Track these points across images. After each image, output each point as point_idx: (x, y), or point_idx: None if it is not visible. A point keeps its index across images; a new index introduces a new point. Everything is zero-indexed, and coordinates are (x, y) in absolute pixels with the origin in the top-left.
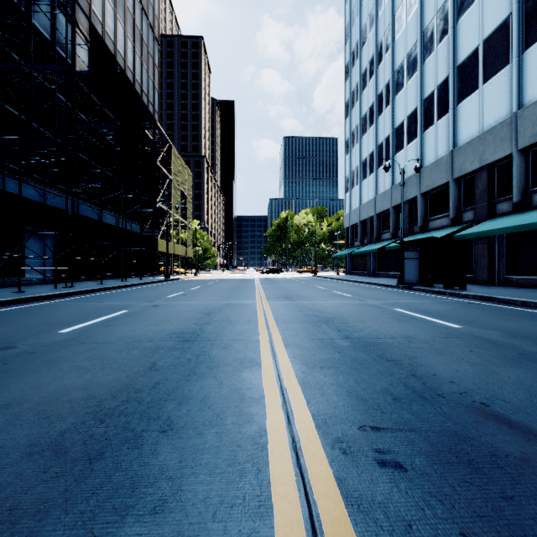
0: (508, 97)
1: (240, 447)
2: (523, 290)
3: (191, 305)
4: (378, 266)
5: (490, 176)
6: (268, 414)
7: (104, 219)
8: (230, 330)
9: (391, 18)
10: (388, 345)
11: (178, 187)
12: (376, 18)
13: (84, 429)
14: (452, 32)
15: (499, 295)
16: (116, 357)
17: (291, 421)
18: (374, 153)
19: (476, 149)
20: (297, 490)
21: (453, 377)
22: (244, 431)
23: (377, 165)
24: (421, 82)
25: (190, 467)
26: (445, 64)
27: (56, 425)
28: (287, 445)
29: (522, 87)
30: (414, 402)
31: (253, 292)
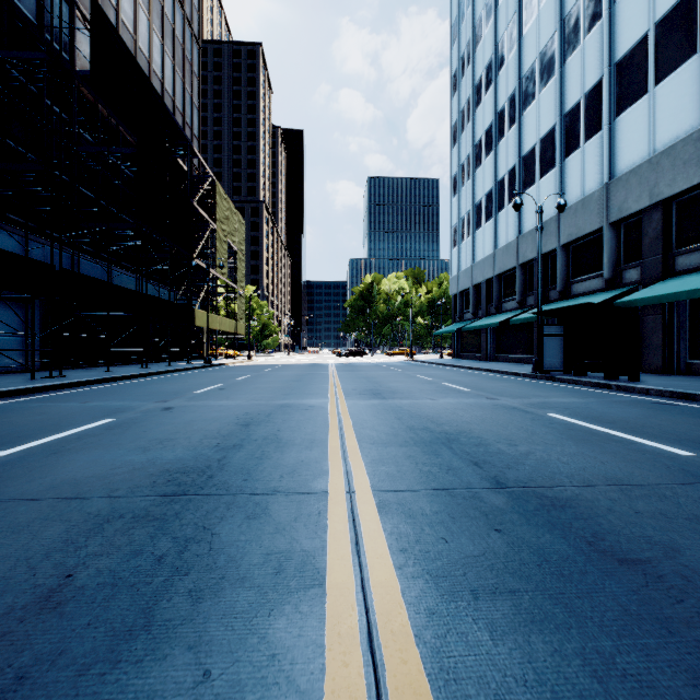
0: (694, 102)
1: None
2: None
3: (224, 408)
4: (498, 346)
5: (665, 217)
6: None
7: (119, 281)
8: (274, 462)
9: (517, 4)
10: (591, 505)
11: (224, 239)
12: (495, 6)
13: None
14: (608, 15)
15: None
16: None
17: None
18: (493, 191)
19: (644, 179)
20: None
21: None
22: None
23: (496, 209)
24: (561, 90)
25: None
26: (596, 61)
27: None
28: None
29: None
30: None
31: (325, 384)
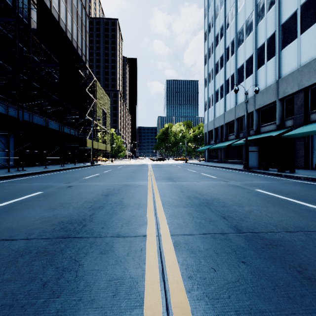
0: None
1: None
2: None
3: (97, 186)
4: (226, 156)
5: (305, 96)
6: None
7: (51, 126)
8: (119, 217)
9: None
10: (292, 245)
11: (100, 107)
12: (225, 0)
13: None
14: (278, 2)
15: None
16: None
17: None
18: (223, 85)
19: (295, 78)
20: None
21: None
22: None
23: (225, 93)
24: (255, 38)
25: None
26: (272, 24)
27: None
28: None
29: None
30: None
31: (146, 174)
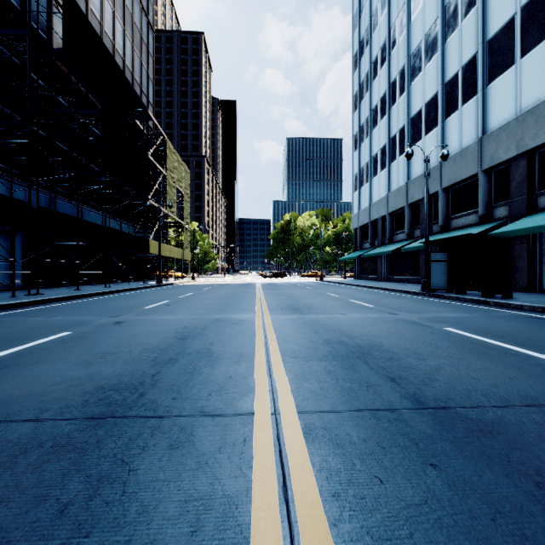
0: None
1: None
2: None
3: (166, 322)
4: (391, 270)
5: (530, 165)
6: None
7: (88, 217)
8: (204, 378)
9: None
10: (520, 431)
11: (173, 184)
12: None
13: None
14: (481, 2)
15: None
16: None
17: None
18: (386, 146)
19: (512, 134)
20: None
21: None
22: None
23: (389, 160)
24: (442, 64)
25: None
26: (471, 40)
27: None
28: None
29: None
30: None
31: (253, 301)
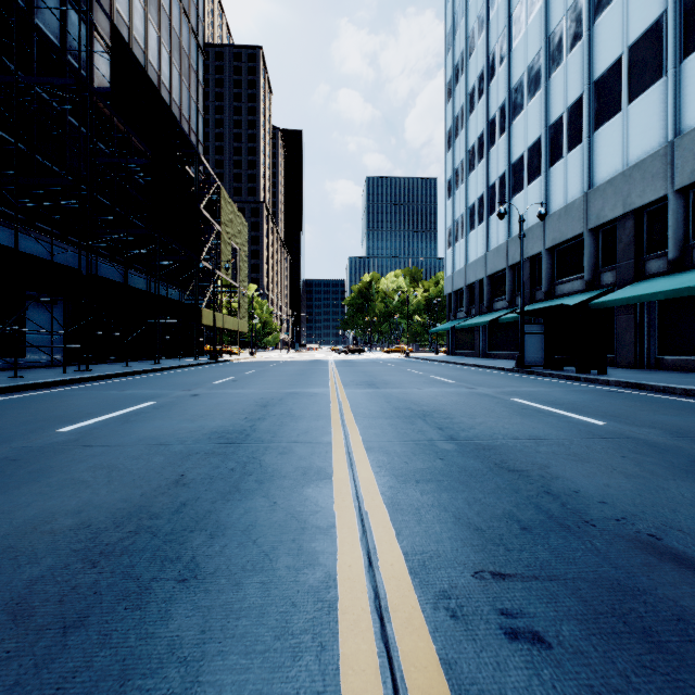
0: (661, 121)
1: (295, 607)
2: (681, 375)
3: (242, 395)
4: (490, 344)
5: (637, 225)
6: (340, 553)
7: (131, 282)
8: (292, 428)
9: (506, 19)
10: (509, 448)
11: (228, 241)
12: (487, 20)
13: (65, 576)
14: (587, 36)
15: (652, 381)
16: (130, 467)
17: (373, 564)
18: (484, 196)
19: (618, 190)
20: (381, 682)
21: (604, 496)
22: (303, 580)
23: (488, 212)
24: (546, 103)
25: (216, 642)
26: (577, 78)
27: (25, 571)
28: (366, 603)
29: (680, 108)
30: (551, 533)
31: (326, 377)
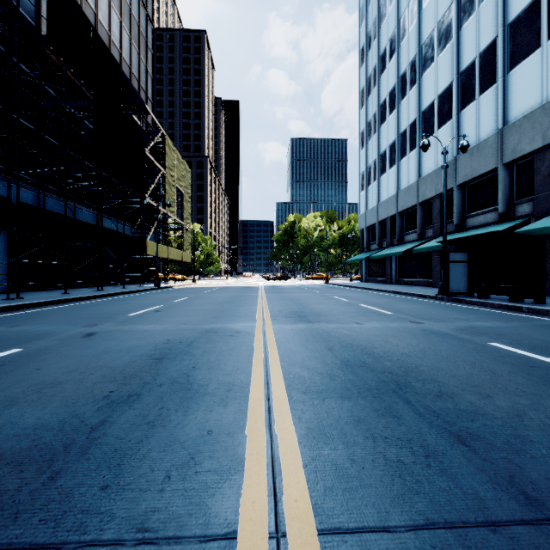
0: None
1: None
2: None
3: (147, 334)
4: (400, 272)
5: None
6: None
7: (81, 216)
8: (168, 435)
9: None
10: None
11: (173, 183)
12: None
13: None
14: None
15: None
16: None
17: None
18: (396, 142)
19: (537, 124)
20: None
21: None
22: None
23: (399, 157)
24: (457, 52)
25: None
26: (490, 24)
27: None
28: None
29: None
30: None
31: (254, 306)
